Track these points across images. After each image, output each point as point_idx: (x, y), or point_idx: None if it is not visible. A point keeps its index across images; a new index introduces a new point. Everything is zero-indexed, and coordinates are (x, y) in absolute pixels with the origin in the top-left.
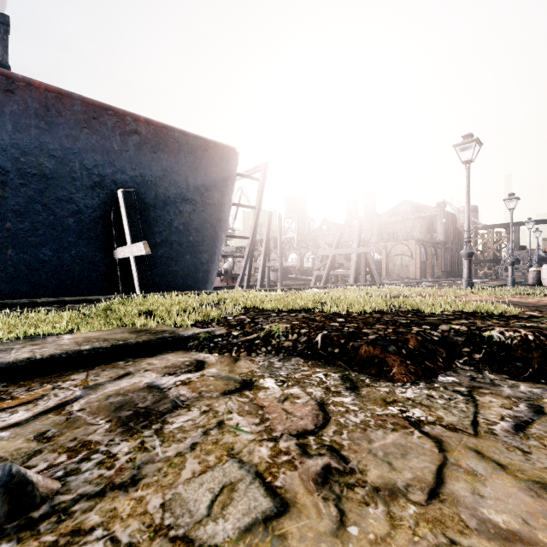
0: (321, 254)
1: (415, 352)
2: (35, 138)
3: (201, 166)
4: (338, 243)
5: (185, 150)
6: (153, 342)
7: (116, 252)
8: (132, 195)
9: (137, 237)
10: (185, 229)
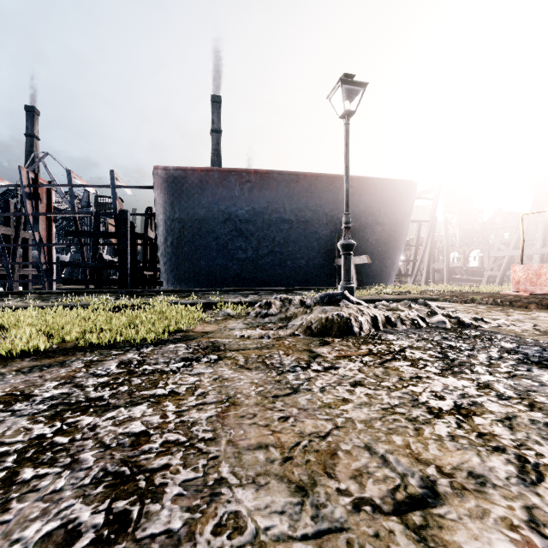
0: (495, 255)
1: (545, 304)
2: (305, 202)
3: (389, 198)
4: (516, 244)
5: (379, 190)
6: (424, 298)
7: (337, 261)
8: (353, 227)
9: (356, 252)
10: (376, 243)
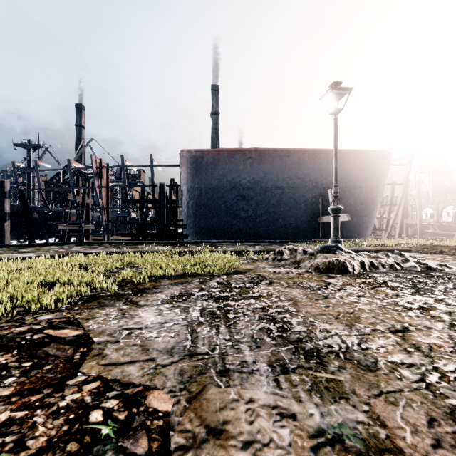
0: None
1: None
2: (294, 172)
3: (366, 166)
4: None
5: (358, 160)
6: (398, 250)
7: (321, 219)
8: None
9: None
10: (354, 203)
